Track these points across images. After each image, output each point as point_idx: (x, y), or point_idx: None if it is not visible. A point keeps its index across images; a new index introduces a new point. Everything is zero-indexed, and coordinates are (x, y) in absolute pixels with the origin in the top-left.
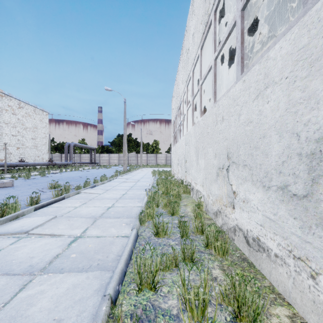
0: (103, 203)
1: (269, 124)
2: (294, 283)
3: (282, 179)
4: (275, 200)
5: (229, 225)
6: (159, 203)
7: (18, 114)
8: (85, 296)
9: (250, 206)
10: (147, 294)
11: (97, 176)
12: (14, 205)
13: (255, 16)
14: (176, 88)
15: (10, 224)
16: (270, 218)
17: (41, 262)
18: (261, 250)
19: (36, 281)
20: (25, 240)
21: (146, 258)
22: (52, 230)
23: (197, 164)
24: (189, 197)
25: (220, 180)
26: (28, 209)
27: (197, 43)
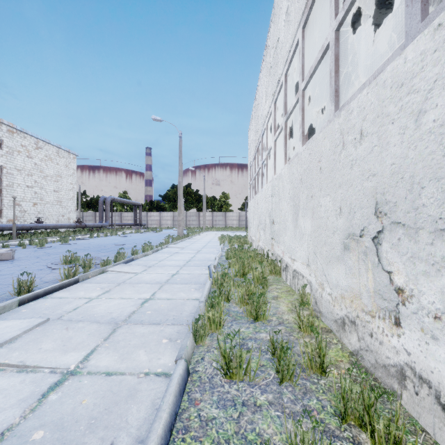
0: (137, 292)
1: None
2: None
3: None
4: None
5: (382, 358)
6: (231, 294)
7: (35, 157)
8: None
9: None
10: None
11: (139, 243)
12: None
13: None
14: (256, 111)
15: None
16: None
17: None
18: None
19: None
20: None
21: None
22: (25, 355)
23: (296, 227)
24: (280, 281)
25: (354, 260)
26: (5, 303)
27: (295, 21)
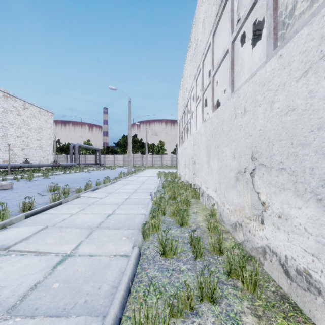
0: (103, 209)
1: None
2: None
3: None
4: None
5: (255, 244)
6: (166, 210)
7: (23, 115)
8: None
9: (292, 224)
10: None
11: (100, 178)
12: (2, 213)
13: None
14: (183, 84)
15: None
16: None
17: (11, 296)
18: (313, 291)
19: None
20: (3, 259)
21: (149, 291)
22: (38, 246)
23: (208, 166)
24: (199, 203)
25: (241, 187)
26: (17, 217)
27: (208, 29)
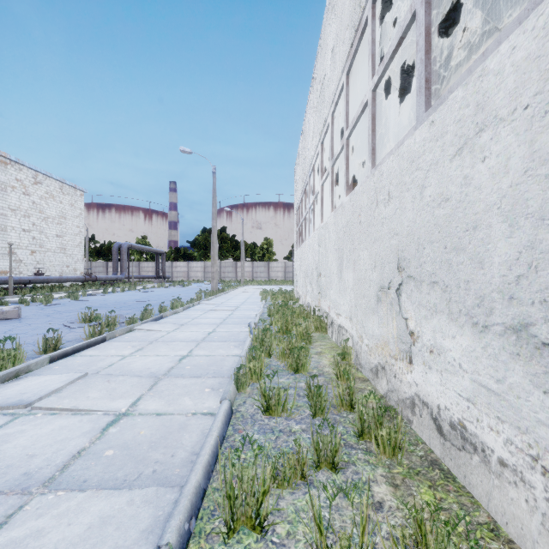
0: (172, 349)
1: (486, 203)
2: (546, 525)
3: (516, 311)
4: (500, 352)
5: (401, 394)
6: (272, 349)
7: (33, 194)
8: (122, 545)
9: (445, 361)
10: (245, 541)
11: (166, 300)
12: (13, 354)
13: (443, 17)
14: (303, 147)
15: (2, 389)
16: (489, 387)
17: (46, 467)
18: (468, 448)
19: (31, 509)
20: (25, 420)
21: (245, 458)
22: (76, 402)
23: (340, 280)
24: (326, 338)
25: (384, 310)
26: (38, 360)
27: (339, 64)
